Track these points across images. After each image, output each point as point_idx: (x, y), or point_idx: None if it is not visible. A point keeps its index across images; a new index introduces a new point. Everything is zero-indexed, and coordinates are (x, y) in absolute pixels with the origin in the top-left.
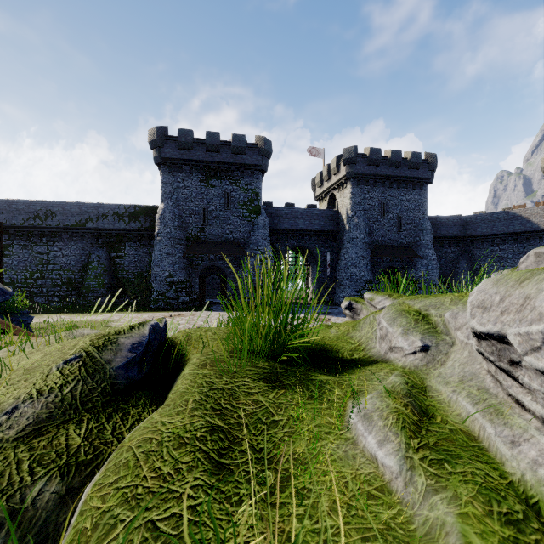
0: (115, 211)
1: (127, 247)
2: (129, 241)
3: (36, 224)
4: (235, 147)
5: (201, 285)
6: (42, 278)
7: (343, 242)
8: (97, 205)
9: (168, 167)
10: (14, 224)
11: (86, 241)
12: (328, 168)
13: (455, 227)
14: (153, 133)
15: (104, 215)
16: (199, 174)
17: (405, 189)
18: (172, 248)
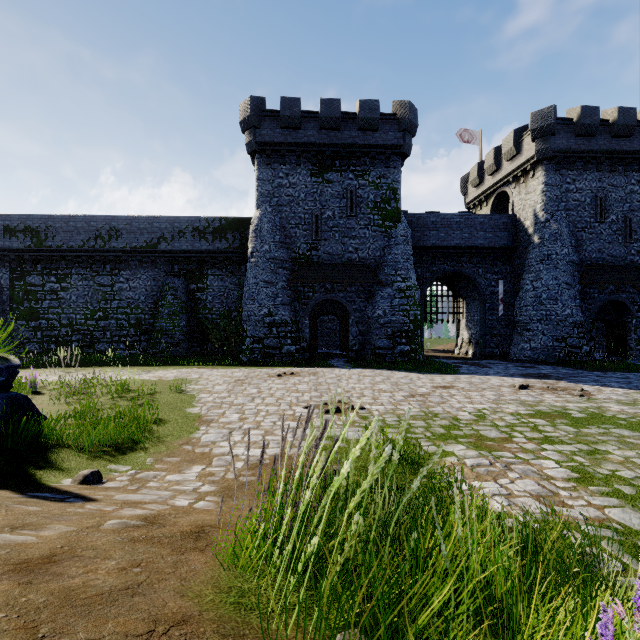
0: (194, 226)
1: (211, 276)
2: (213, 268)
3: (97, 247)
4: (364, 119)
5: (311, 328)
6: (105, 318)
7: (528, 263)
8: (172, 218)
9: (266, 157)
10: (71, 247)
11: (158, 269)
12: (495, 153)
13: None
14: (245, 108)
15: (181, 232)
16: (309, 165)
17: (637, 172)
18: (271, 274)
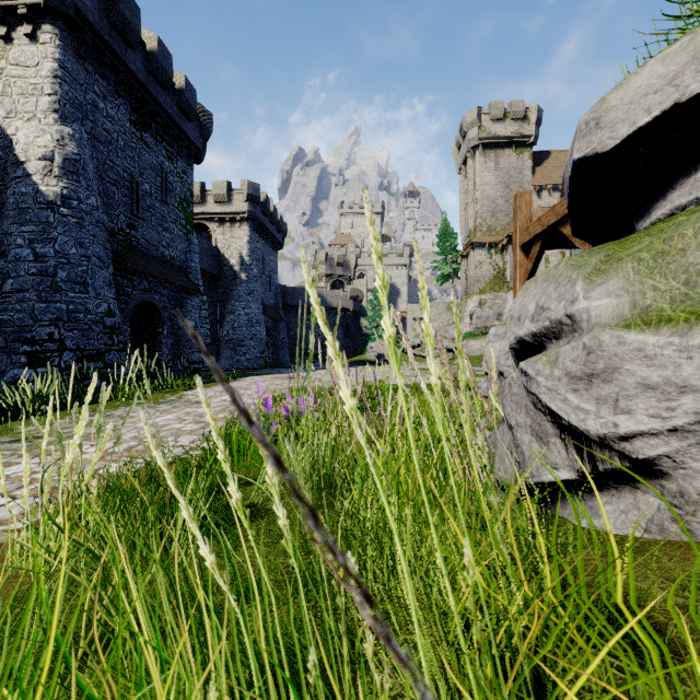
0: None
1: None
2: None
3: None
4: (188, 102)
5: None
6: None
7: (238, 293)
8: None
9: (80, 42)
10: None
11: None
12: (201, 188)
13: (282, 295)
14: None
15: None
16: (129, 105)
17: (271, 248)
18: (102, 247)
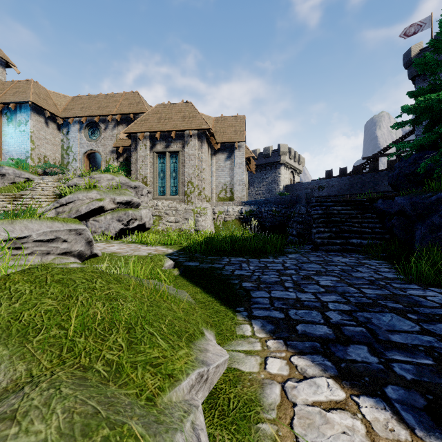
0: None
1: None
2: None
3: None
4: None
5: None
6: None
7: None
8: None
9: None
10: None
11: None
12: None
13: None
14: None
15: None
16: None
17: None
18: None
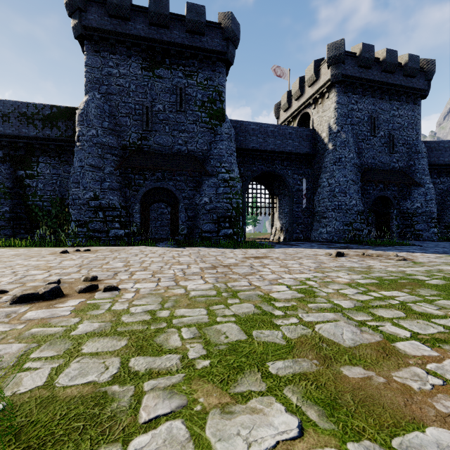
0: (21, 111)
1: (42, 164)
2: (44, 156)
3: None
4: (191, 21)
5: (143, 214)
6: None
7: (325, 165)
8: None
9: (95, 44)
10: None
11: None
12: (300, 82)
13: (446, 153)
14: None
15: (5, 116)
16: (140, 59)
17: (397, 102)
18: (99, 158)
